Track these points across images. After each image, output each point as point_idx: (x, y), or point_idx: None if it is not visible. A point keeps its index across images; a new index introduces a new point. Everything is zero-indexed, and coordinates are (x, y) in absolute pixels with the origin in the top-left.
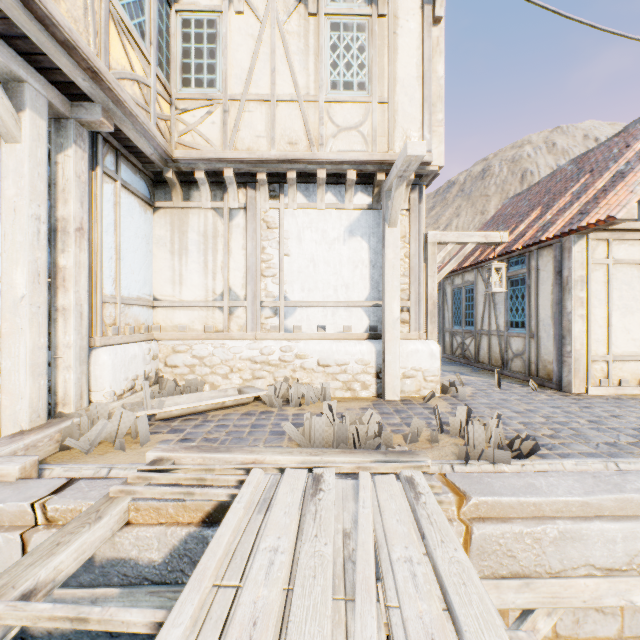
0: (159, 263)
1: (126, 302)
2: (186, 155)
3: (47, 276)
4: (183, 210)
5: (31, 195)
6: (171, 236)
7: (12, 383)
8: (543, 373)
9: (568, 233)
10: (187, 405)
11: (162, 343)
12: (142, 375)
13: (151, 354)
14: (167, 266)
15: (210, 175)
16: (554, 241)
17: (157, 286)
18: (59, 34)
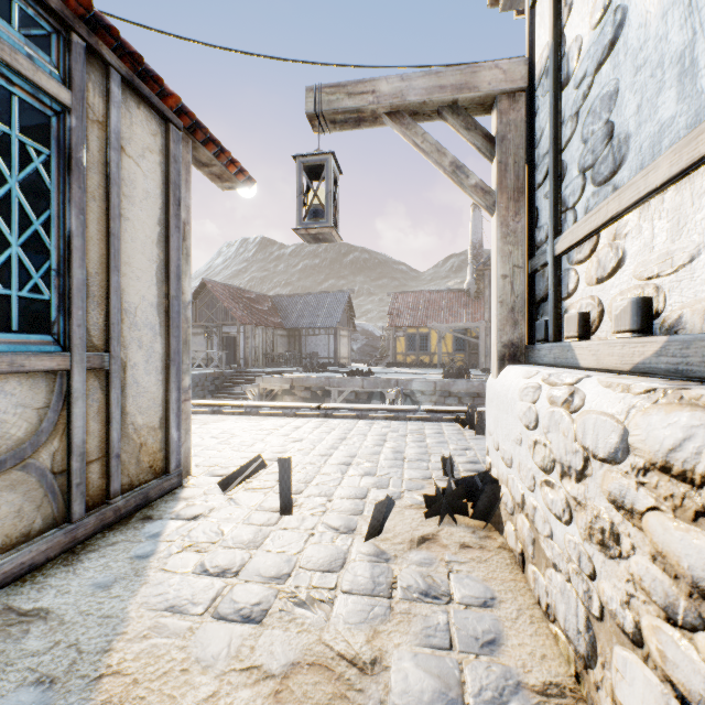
0: None
1: None
2: None
3: None
4: None
5: None
6: None
7: None
8: (137, 470)
9: (207, 141)
10: None
11: None
12: None
13: None
14: None
15: None
16: (177, 120)
17: None
18: None
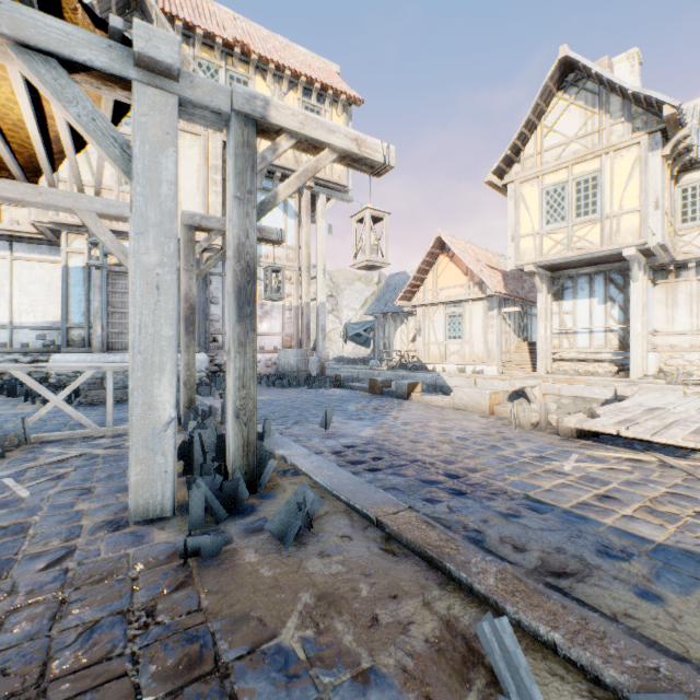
0: (657, 312)
1: (650, 333)
2: (684, 258)
3: (642, 325)
4: (673, 283)
5: (641, 298)
6: (665, 298)
7: (634, 361)
8: None
9: None
10: (697, 379)
11: (661, 354)
12: (657, 367)
13: (658, 358)
14: (662, 313)
15: (694, 262)
16: None
17: (655, 324)
18: (663, 248)
